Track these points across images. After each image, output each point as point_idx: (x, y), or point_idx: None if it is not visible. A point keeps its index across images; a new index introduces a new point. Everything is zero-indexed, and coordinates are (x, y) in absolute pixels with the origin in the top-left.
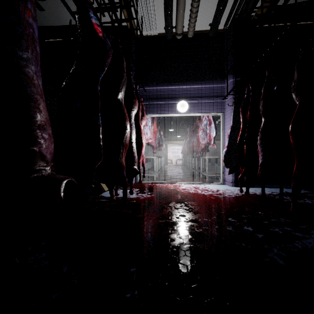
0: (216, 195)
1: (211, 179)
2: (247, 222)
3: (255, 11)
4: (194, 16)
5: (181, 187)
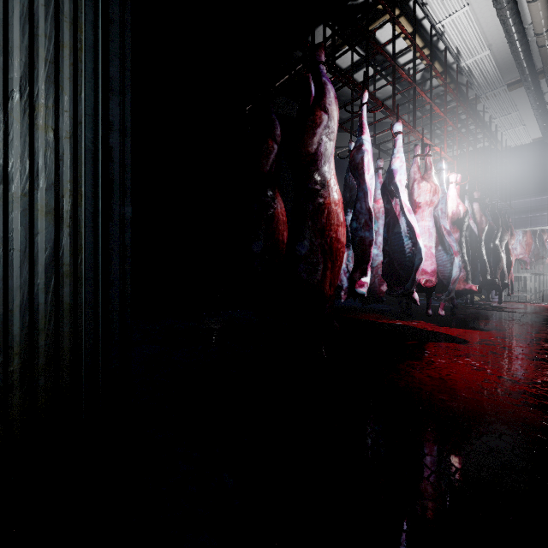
0: None
1: None
2: None
3: None
4: None
5: None
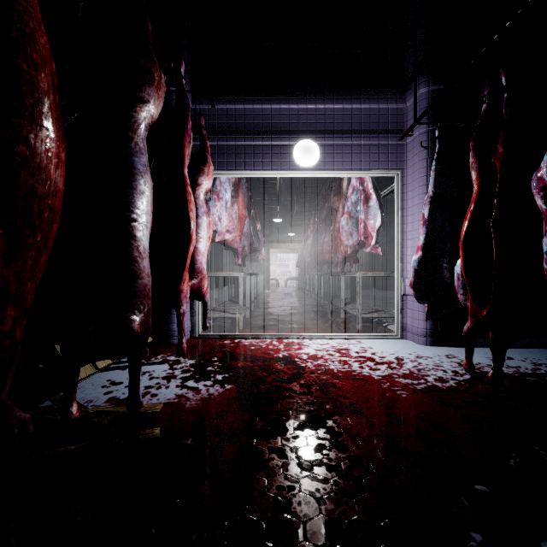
0: (405, 381)
1: (366, 324)
2: None
3: None
4: None
5: (304, 349)
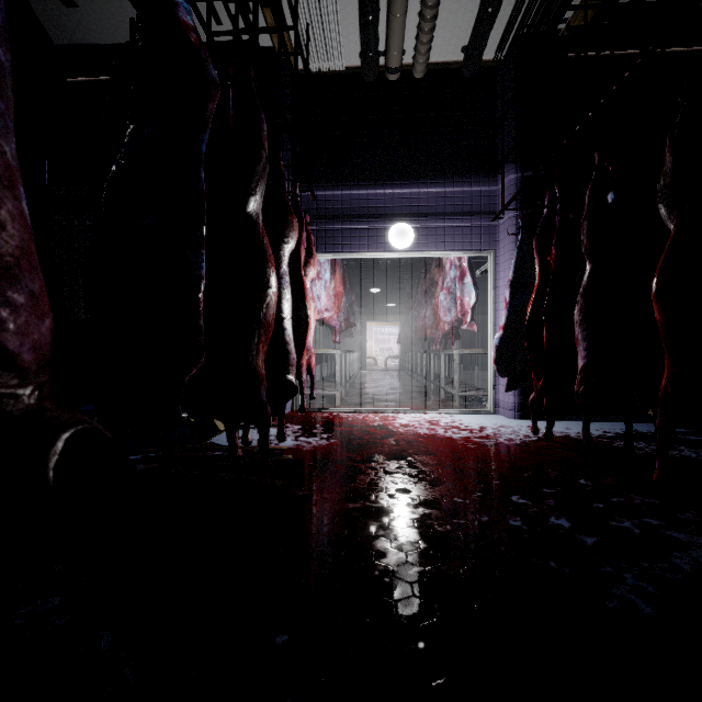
0: (478, 440)
1: (465, 403)
2: (556, 505)
3: (566, 20)
4: (428, 28)
5: (398, 420)
